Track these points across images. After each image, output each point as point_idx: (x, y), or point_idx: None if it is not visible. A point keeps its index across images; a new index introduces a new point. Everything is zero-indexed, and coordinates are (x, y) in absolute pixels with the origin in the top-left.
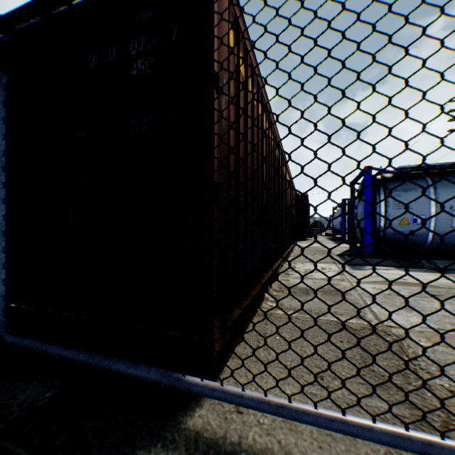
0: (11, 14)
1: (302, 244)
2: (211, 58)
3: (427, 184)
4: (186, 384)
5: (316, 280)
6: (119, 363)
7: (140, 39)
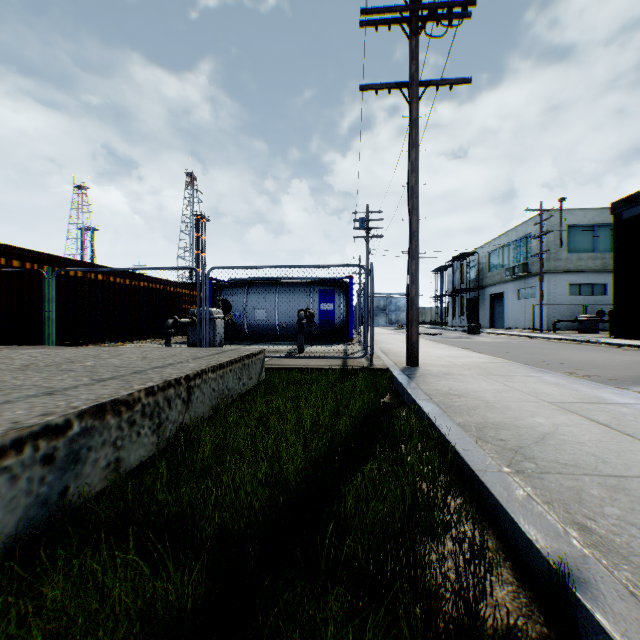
0: None
1: None
2: None
3: (245, 291)
4: None
5: None
6: None
7: None
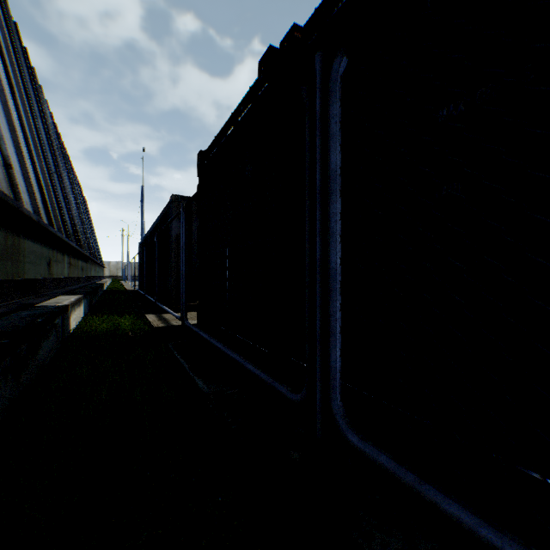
0: (321, 6)
1: None
2: None
3: None
4: None
5: None
6: None
7: None
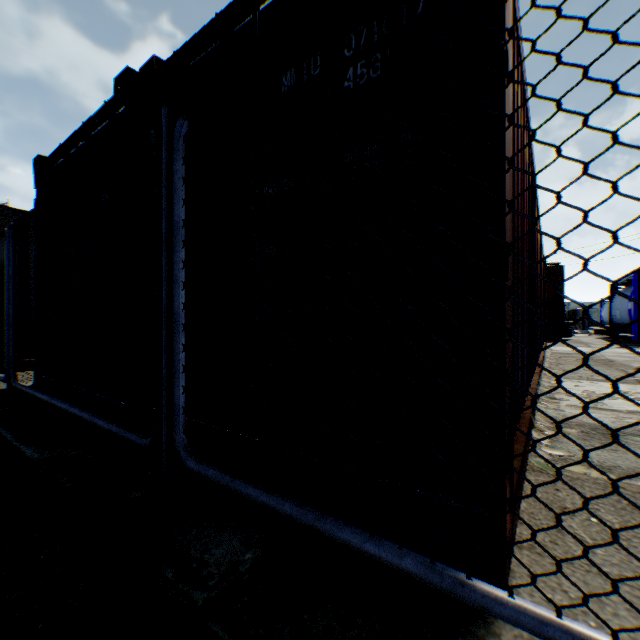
0: (182, 50)
1: (555, 348)
2: (532, 5)
3: None
4: (479, 595)
5: (617, 413)
6: (348, 530)
7: (360, 30)
